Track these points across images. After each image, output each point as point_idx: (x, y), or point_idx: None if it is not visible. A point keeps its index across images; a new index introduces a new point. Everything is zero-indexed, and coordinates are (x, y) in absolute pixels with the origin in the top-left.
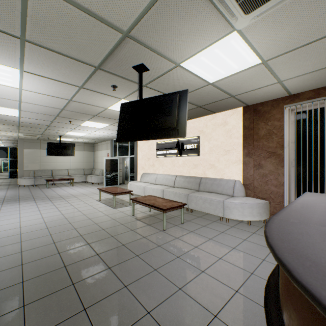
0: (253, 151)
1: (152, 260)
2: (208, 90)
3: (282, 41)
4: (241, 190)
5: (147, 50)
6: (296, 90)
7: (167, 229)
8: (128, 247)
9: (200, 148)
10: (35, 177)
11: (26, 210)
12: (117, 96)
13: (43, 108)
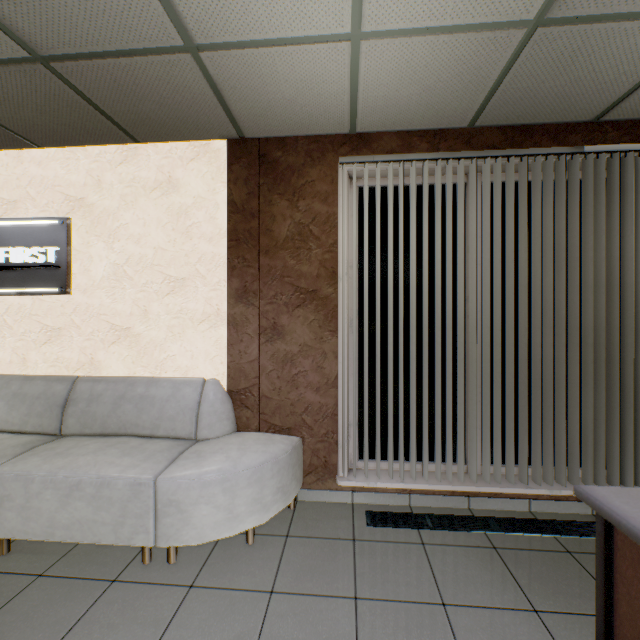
0: (260, 285)
1: None
2: None
3: None
4: (224, 414)
5: None
6: (372, 116)
7: None
8: None
9: (74, 267)
10: None
11: None
12: None
13: None
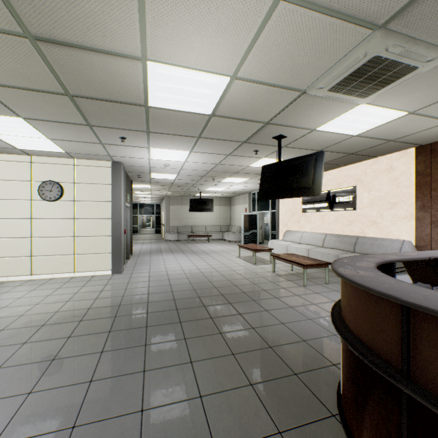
0: (430, 204)
1: (288, 302)
2: (355, 140)
3: (421, 98)
4: None
5: (284, 127)
6: None
7: (308, 286)
8: (268, 292)
9: (357, 201)
10: (178, 233)
11: (181, 259)
12: (258, 156)
13: (194, 171)
